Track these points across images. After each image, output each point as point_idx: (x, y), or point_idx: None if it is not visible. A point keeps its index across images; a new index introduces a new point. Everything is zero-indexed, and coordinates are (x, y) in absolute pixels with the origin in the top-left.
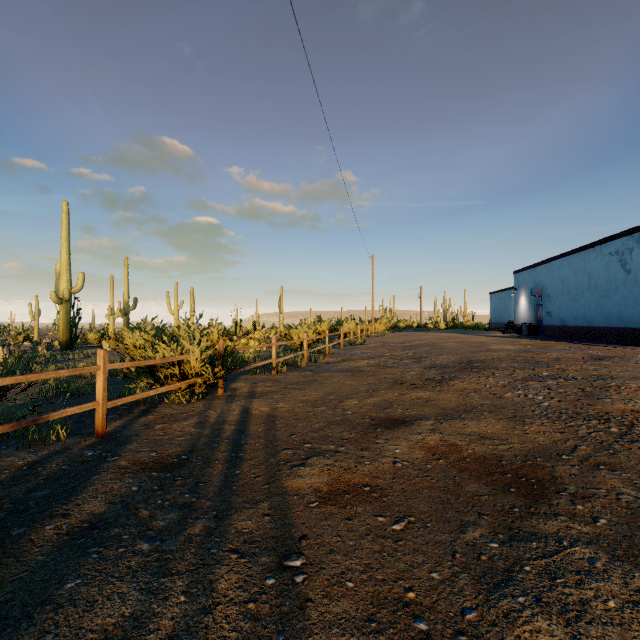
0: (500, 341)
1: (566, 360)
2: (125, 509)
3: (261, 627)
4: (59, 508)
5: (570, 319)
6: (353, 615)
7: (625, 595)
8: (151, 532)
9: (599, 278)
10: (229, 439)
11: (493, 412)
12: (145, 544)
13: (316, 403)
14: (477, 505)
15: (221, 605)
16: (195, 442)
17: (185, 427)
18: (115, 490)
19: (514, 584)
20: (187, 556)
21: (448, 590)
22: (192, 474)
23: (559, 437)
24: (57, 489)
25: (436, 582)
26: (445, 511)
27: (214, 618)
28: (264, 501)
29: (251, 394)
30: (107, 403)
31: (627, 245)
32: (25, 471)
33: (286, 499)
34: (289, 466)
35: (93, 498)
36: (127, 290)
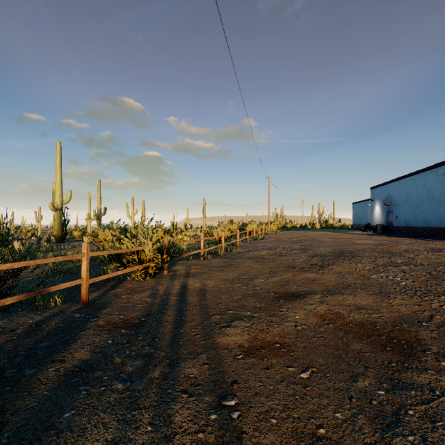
0: (361, 237)
1: (413, 251)
2: (104, 357)
3: None
4: (58, 355)
5: (413, 221)
6: None
7: None
8: (123, 375)
9: (435, 192)
10: (174, 306)
11: (364, 289)
12: (119, 384)
13: (233, 281)
14: (362, 360)
15: (178, 434)
16: (150, 308)
17: (142, 297)
18: (96, 343)
19: (402, 425)
20: (150, 394)
21: (350, 428)
22: (149, 332)
23: (417, 308)
24: (56, 341)
25: (340, 421)
26: (339, 364)
27: (174, 444)
28: (203, 353)
29: (187, 274)
30: (89, 280)
31: None
32: (34, 327)
33: (219, 352)
34: (219, 327)
35: (81, 348)
36: (99, 202)
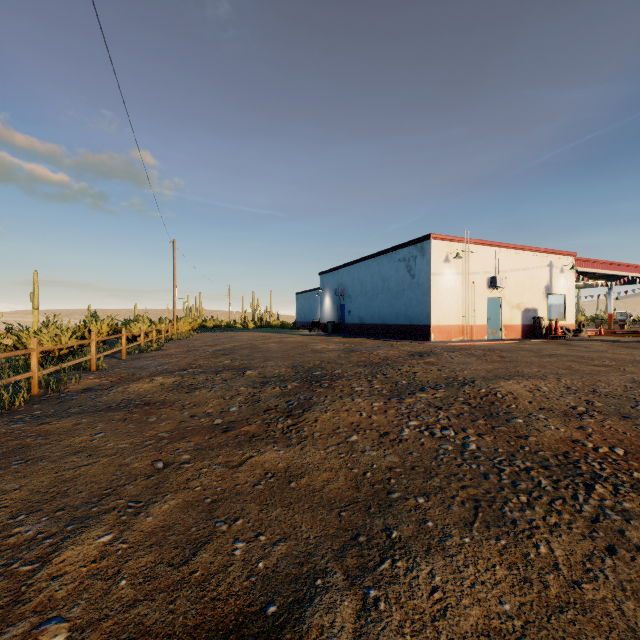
0: (316, 340)
1: (397, 359)
2: None
3: None
4: None
5: (368, 317)
6: None
7: None
8: None
9: (391, 281)
10: None
11: (431, 495)
12: None
13: None
14: None
15: None
16: None
17: None
18: None
19: None
20: None
21: None
22: None
23: None
24: None
25: None
26: None
27: None
28: None
29: None
30: None
31: (412, 253)
32: None
33: None
34: None
35: None
36: None
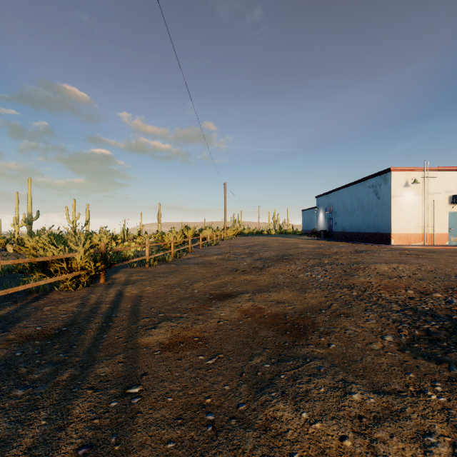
0: (306, 242)
1: (341, 253)
2: (7, 369)
3: (101, 433)
4: None
5: (348, 227)
6: (167, 417)
7: (331, 384)
8: (26, 382)
9: (363, 202)
10: (103, 314)
11: (289, 286)
12: (19, 391)
13: (174, 286)
14: (264, 343)
15: (73, 423)
16: (75, 318)
17: (69, 307)
18: (1, 356)
19: (272, 386)
20: (53, 395)
21: (232, 395)
22: (68, 340)
23: (323, 299)
24: None
25: (226, 391)
26: (243, 349)
27: (66, 432)
28: (121, 353)
29: (127, 282)
30: None
31: (378, 182)
32: None
33: (137, 351)
34: (145, 329)
35: None
36: (30, 204)
